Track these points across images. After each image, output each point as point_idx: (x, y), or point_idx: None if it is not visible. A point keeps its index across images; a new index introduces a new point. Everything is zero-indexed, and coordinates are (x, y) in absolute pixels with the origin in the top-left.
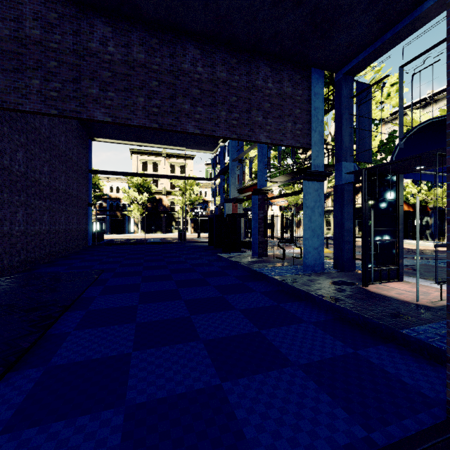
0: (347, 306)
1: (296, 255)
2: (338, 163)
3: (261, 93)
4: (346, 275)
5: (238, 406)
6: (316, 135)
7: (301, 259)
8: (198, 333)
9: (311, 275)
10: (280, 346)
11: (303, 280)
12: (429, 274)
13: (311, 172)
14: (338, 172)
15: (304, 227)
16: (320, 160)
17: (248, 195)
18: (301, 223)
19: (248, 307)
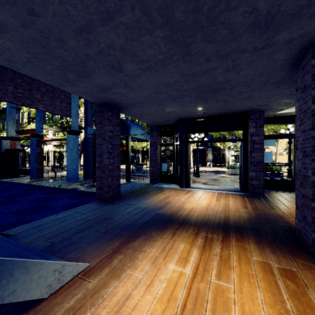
0: (83, 190)
1: (64, 175)
2: (86, 127)
3: (40, 82)
4: (88, 181)
5: (33, 219)
6: (74, 111)
7: None
8: (3, 211)
9: (71, 183)
10: (50, 205)
11: (65, 185)
12: (122, 177)
13: (71, 130)
14: (86, 131)
15: (67, 158)
16: (76, 124)
17: (26, 136)
18: None
19: (32, 199)
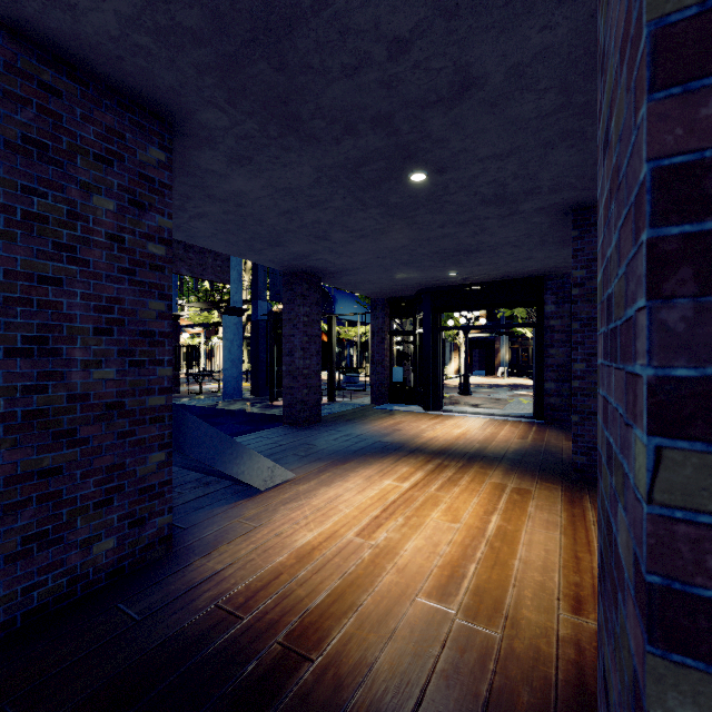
0: (256, 412)
1: (213, 390)
2: (255, 301)
3: None
4: (260, 399)
5: None
6: (235, 273)
7: (220, 393)
8: None
9: (231, 402)
10: None
11: (224, 405)
12: None
13: (231, 308)
14: (255, 309)
15: (224, 358)
16: (239, 297)
17: None
18: (215, 353)
19: None
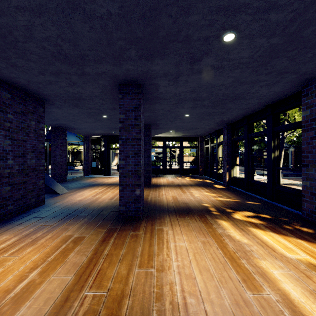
0: None
1: None
2: None
3: None
4: None
5: None
6: None
7: None
8: None
9: None
10: None
11: None
12: None
13: None
14: None
15: None
16: None
17: None
18: None
19: None
